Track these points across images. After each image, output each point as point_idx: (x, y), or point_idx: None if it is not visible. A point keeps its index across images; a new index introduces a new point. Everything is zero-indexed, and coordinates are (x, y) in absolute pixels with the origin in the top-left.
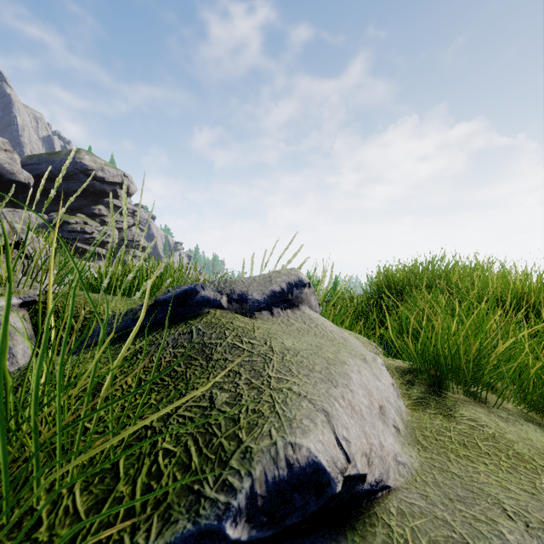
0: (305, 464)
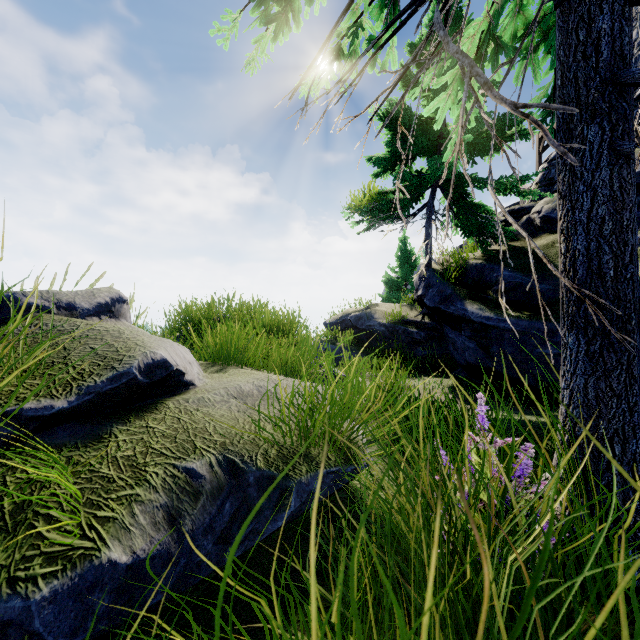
0: (160, 359)
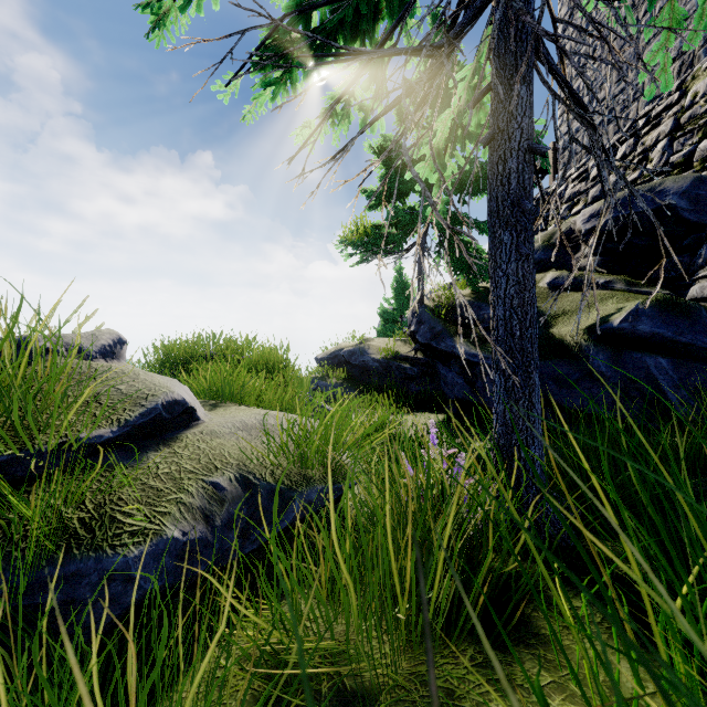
0: (177, 398)
